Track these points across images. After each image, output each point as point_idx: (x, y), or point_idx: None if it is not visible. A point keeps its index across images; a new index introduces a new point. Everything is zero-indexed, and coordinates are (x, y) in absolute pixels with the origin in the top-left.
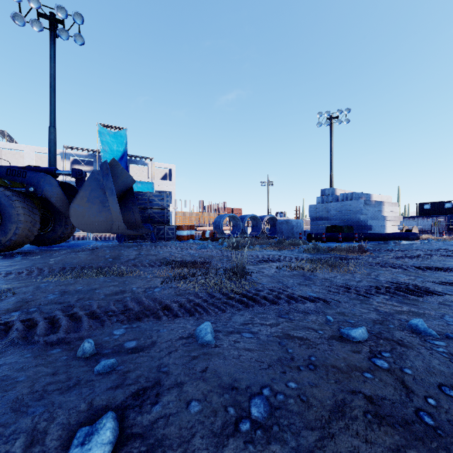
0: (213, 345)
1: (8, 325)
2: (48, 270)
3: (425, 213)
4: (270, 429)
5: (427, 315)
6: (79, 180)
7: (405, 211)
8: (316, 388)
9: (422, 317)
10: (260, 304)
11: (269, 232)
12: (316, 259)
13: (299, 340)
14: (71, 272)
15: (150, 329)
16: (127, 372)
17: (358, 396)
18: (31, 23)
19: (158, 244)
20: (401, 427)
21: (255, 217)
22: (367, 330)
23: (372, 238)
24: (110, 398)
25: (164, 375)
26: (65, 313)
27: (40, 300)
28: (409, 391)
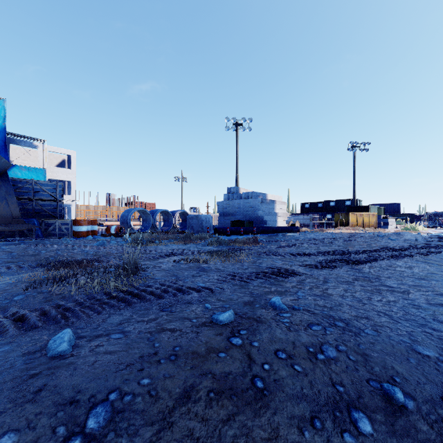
0: (67, 355)
1: None
2: None
3: (306, 211)
4: (103, 439)
5: (286, 292)
6: None
7: (293, 209)
8: (169, 379)
9: (283, 295)
10: (144, 300)
11: (181, 227)
12: (214, 251)
13: (170, 332)
14: None
15: None
16: None
17: (207, 377)
18: None
19: (43, 242)
20: (237, 396)
21: (167, 212)
22: (236, 312)
23: (267, 231)
24: None
25: None
26: None
27: None
28: (252, 362)
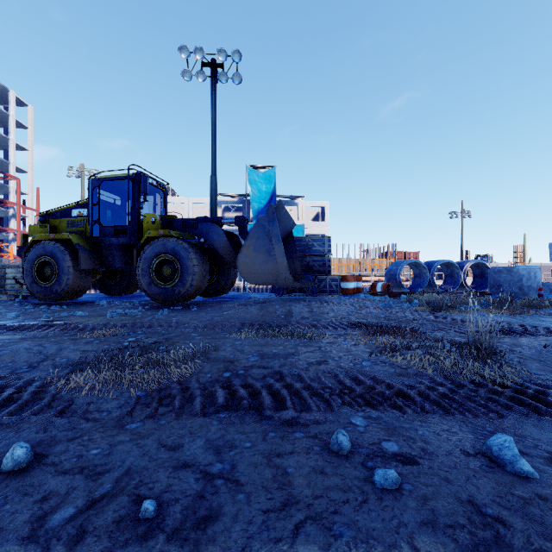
0: (540, 481)
1: (231, 389)
2: (229, 325)
3: None
4: None
5: None
6: (242, 227)
7: None
8: None
9: None
10: None
11: (472, 285)
12: None
13: None
14: (252, 330)
15: (401, 426)
16: (426, 499)
17: None
18: (196, 76)
19: (323, 299)
20: None
21: (450, 264)
22: None
23: None
24: (438, 545)
25: (498, 524)
26: (280, 383)
27: (243, 361)
28: None
